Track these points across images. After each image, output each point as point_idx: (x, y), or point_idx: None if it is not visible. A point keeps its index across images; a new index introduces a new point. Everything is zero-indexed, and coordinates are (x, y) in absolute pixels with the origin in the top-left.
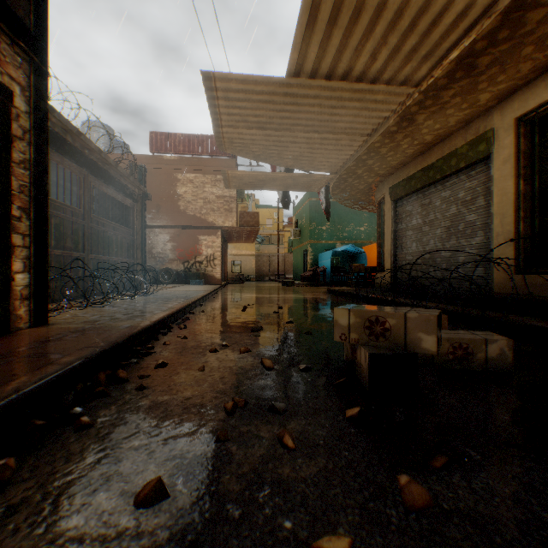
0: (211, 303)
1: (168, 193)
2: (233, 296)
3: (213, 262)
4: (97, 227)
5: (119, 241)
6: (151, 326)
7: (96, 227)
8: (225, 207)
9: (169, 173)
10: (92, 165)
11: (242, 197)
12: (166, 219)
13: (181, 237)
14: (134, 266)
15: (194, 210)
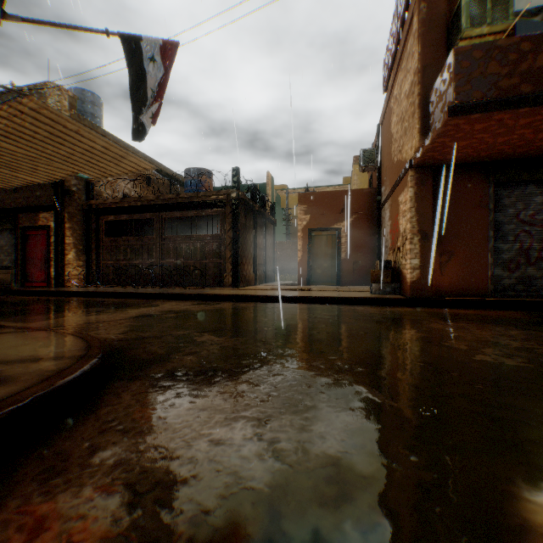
0: (116, 299)
1: (388, 141)
2: (169, 303)
3: (405, 246)
4: (168, 243)
5: (199, 247)
6: (23, 291)
7: (167, 243)
8: (412, 110)
9: (389, 108)
10: (160, 207)
11: (458, 36)
12: (388, 185)
13: (392, 208)
14: (224, 265)
15: (397, 150)
